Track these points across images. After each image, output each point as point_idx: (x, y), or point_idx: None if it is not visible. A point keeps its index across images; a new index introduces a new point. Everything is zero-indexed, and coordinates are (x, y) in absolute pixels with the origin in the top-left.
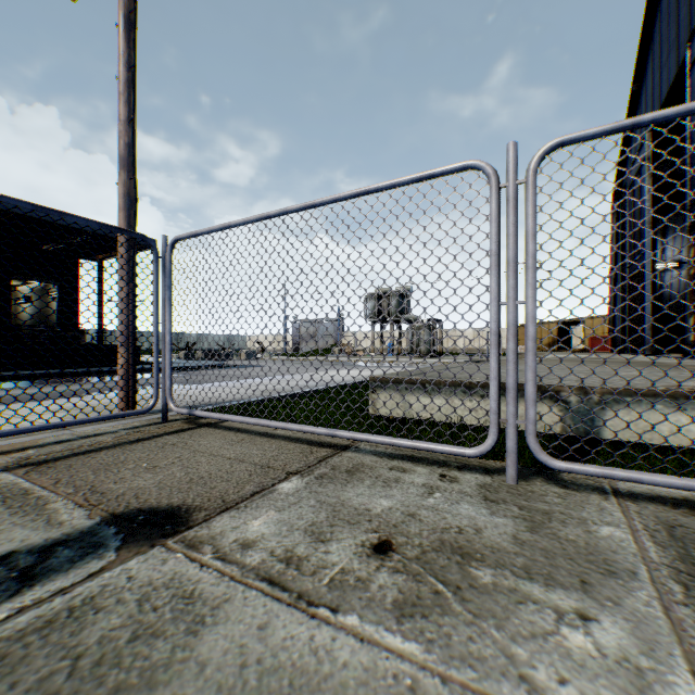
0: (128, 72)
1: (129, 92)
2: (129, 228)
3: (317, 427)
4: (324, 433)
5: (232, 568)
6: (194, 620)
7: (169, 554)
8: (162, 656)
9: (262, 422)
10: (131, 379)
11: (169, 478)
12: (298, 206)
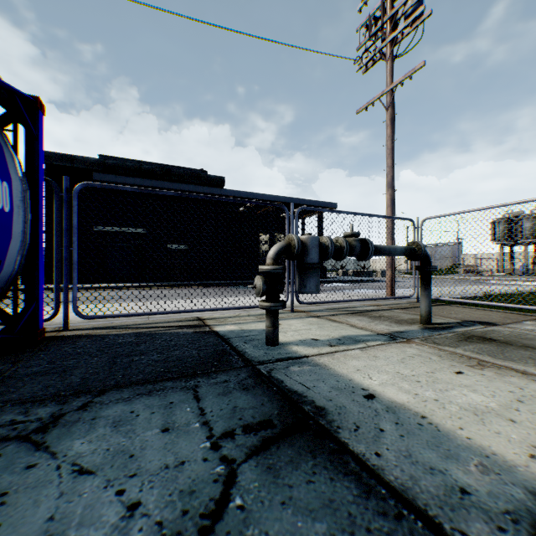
0: (391, 143)
1: (392, 152)
2: (392, 214)
3: (526, 306)
4: (532, 309)
5: (531, 332)
6: (532, 335)
7: (502, 328)
8: (531, 337)
9: (487, 303)
10: (393, 283)
11: (464, 316)
12: (513, 203)
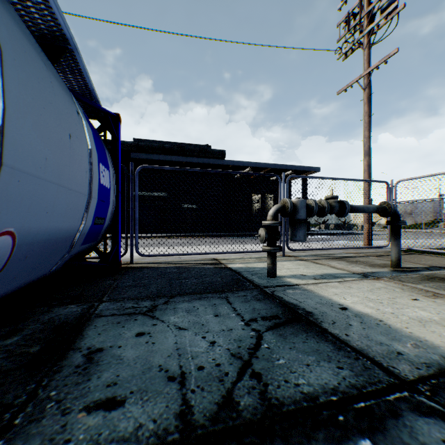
0: (368, 118)
1: (368, 126)
2: (368, 177)
3: None
4: None
5: None
6: None
7: None
8: None
9: None
10: (369, 235)
11: (432, 263)
12: None
